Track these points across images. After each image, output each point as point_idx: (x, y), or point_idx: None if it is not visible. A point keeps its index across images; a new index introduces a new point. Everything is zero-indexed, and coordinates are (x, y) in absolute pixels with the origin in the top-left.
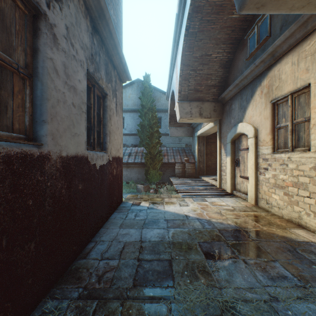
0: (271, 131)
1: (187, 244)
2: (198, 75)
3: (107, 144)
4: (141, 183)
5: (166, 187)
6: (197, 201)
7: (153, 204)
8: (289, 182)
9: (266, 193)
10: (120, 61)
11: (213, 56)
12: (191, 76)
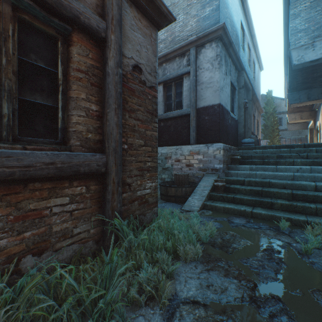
0: (321, 124)
1: None
2: None
3: (258, 134)
4: None
5: None
6: None
7: None
8: None
9: None
10: (260, 110)
11: None
12: None
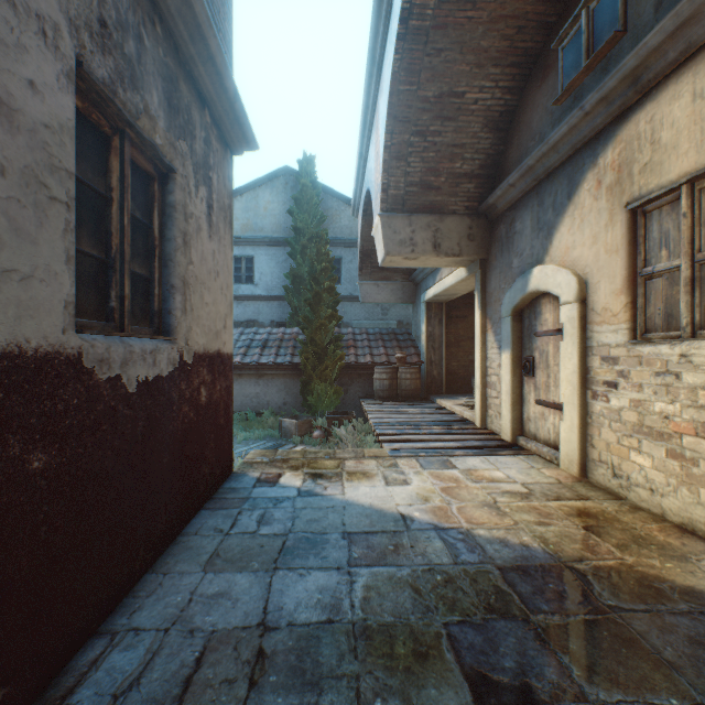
0: (628, 283)
1: (412, 634)
2: (430, 148)
3: (175, 317)
4: (293, 416)
5: (352, 424)
6: (430, 467)
7: (315, 480)
8: (684, 424)
9: (612, 448)
10: (219, 84)
11: (469, 97)
12: (414, 150)
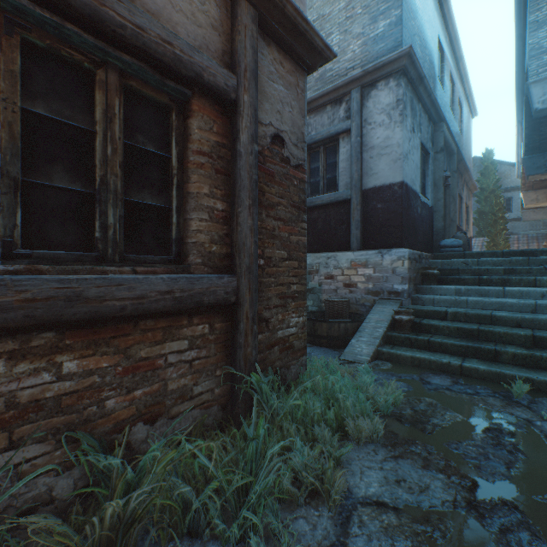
0: None
1: None
2: None
3: (467, 229)
4: None
5: None
6: None
7: None
8: None
9: None
10: (472, 186)
11: None
12: None
